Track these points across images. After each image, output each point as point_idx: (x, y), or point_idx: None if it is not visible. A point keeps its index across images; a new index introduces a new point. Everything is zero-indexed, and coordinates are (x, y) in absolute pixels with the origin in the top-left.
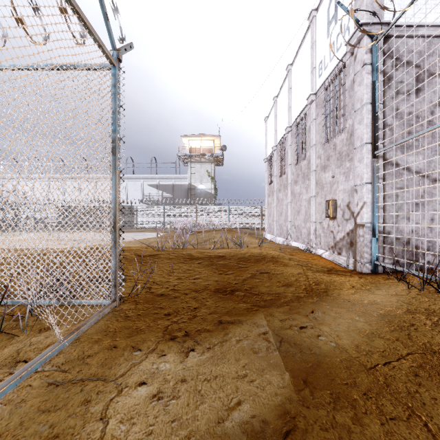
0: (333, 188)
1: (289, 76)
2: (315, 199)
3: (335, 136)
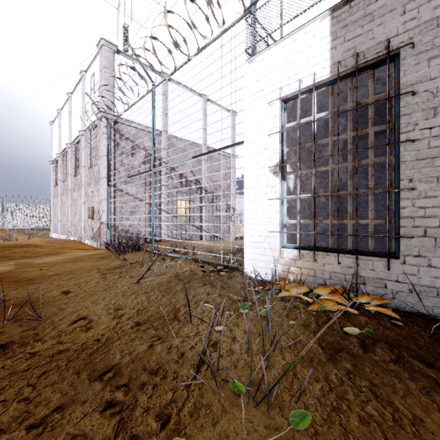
0: (93, 199)
1: (69, 101)
2: (84, 205)
3: (93, 166)
